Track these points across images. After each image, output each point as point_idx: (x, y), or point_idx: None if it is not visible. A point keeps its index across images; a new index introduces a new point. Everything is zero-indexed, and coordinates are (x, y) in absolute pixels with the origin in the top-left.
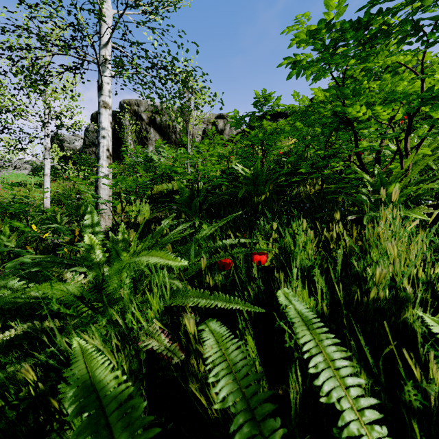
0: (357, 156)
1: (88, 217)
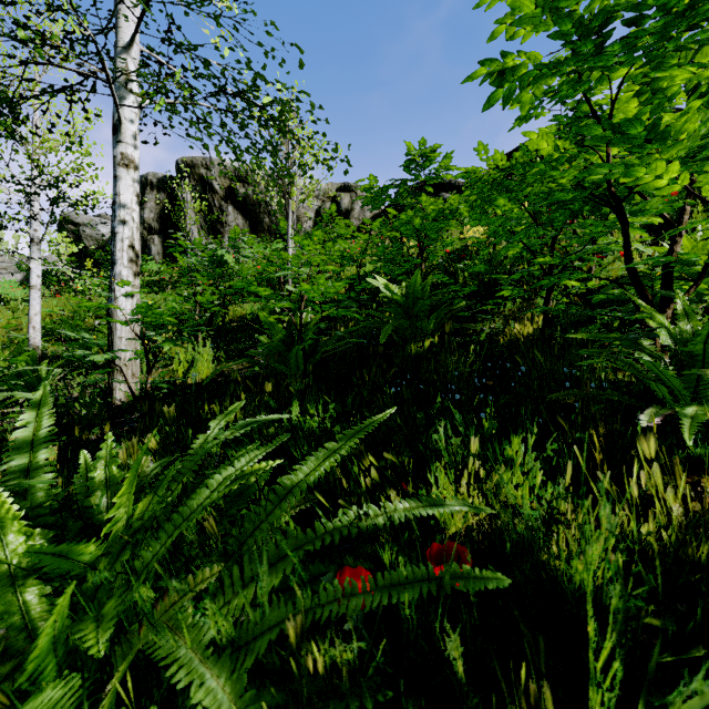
0: (629, 271)
1: (27, 418)
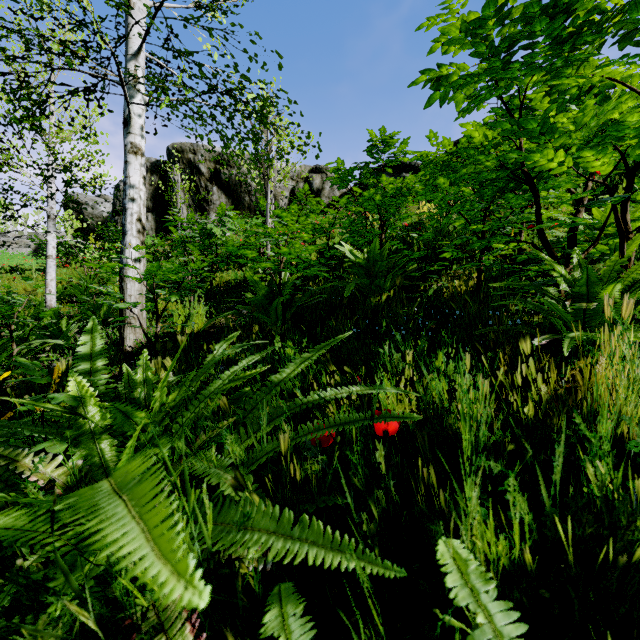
0: (539, 234)
1: (85, 339)
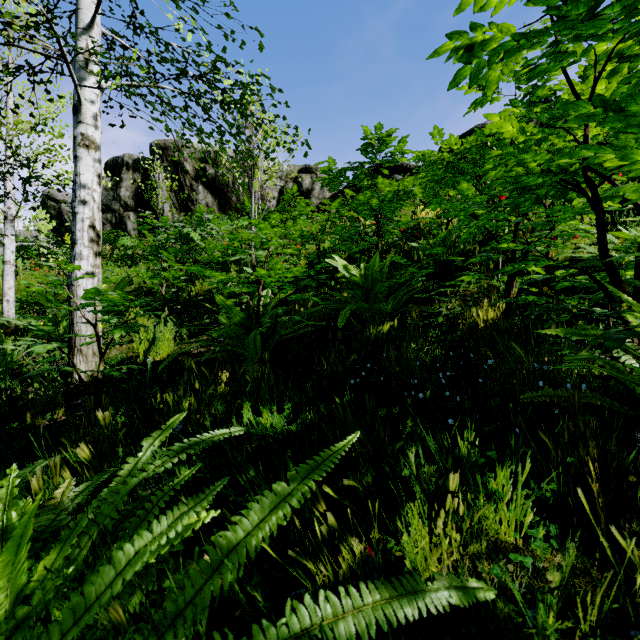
0: (604, 262)
1: None
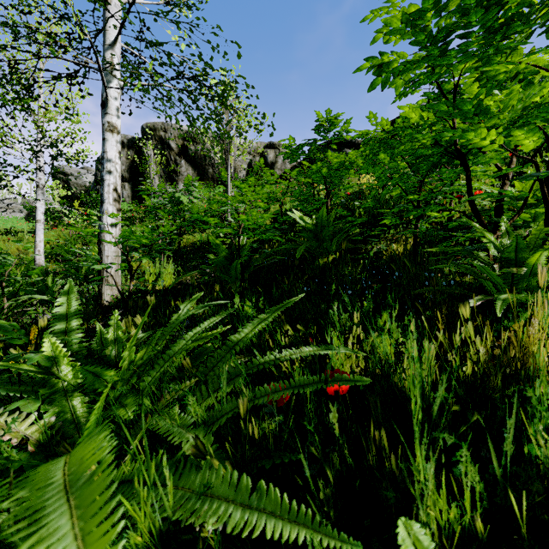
0: (470, 204)
1: (62, 300)
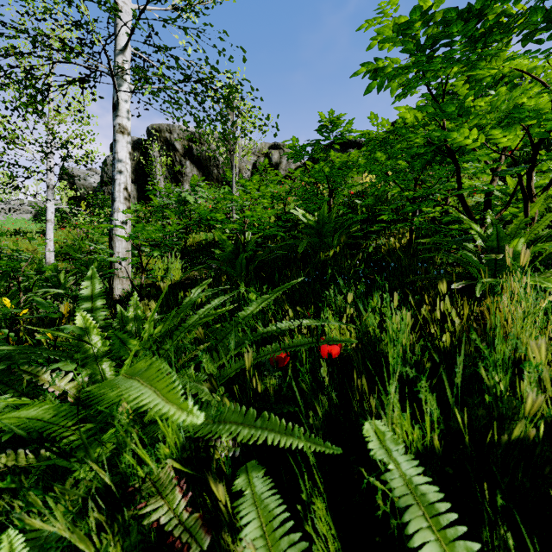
0: (460, 199)
1: (86, 284)
